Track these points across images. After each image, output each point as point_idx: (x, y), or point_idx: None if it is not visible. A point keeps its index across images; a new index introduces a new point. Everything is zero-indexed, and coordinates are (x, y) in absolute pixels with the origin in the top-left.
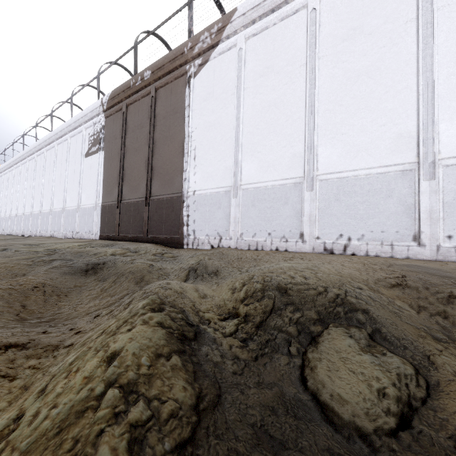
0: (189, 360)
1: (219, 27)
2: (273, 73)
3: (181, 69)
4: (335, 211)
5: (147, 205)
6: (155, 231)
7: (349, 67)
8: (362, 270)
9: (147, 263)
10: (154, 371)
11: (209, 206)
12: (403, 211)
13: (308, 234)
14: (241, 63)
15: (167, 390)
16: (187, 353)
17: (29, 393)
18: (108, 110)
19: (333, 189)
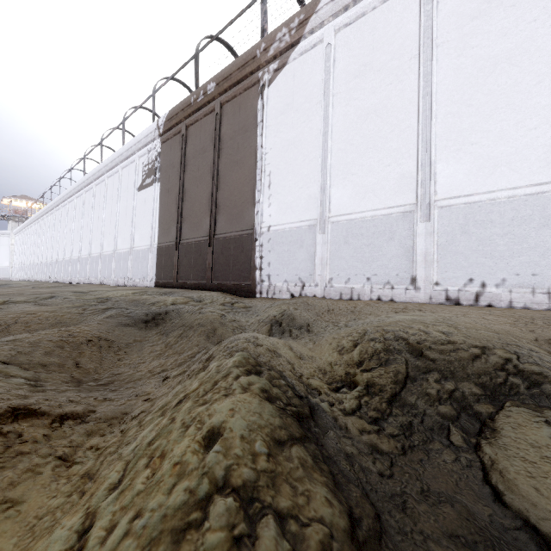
0: (319, 452)
1: (300, 20)
2: (373, 71)
3: (252, 77)
4: (462, 247)
5: (211, 245)
6: (221, 276)
7: (481, 53)
8: (520, 326)
9: (217, 313)
10: (277, 469)
11: (288, 245)
12: None
13: (423, 279)
14: (330, 62)
15: (303, 503)
16: (312, 440)
17: (96, 488)
18: (165, 134)
19: (458, 218)
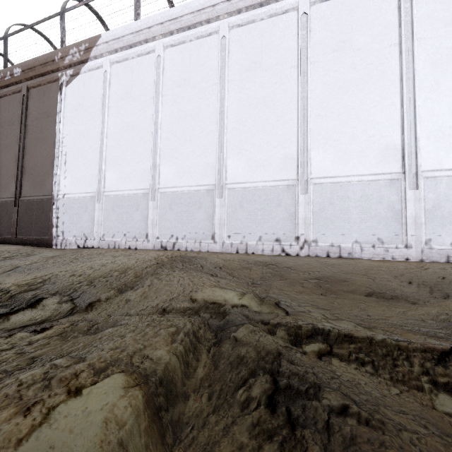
0: None
1: (86, 46)
2: (131, 99)
3: (53, 75)
4: (169, 217)
5: (16, 206)
6: (25, 232)
7: (181, 108)
8: (143, 261)
9: None
10: None
11: (77, 210)
12: (207, 218)
13: (151, 235)
14: (107, 83)
15: None
16: None
17: None
18: None
19: (168, 200)
